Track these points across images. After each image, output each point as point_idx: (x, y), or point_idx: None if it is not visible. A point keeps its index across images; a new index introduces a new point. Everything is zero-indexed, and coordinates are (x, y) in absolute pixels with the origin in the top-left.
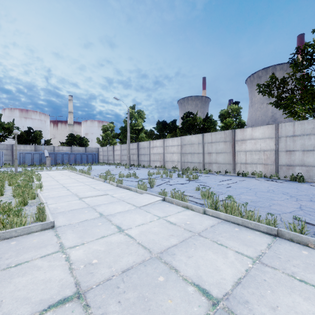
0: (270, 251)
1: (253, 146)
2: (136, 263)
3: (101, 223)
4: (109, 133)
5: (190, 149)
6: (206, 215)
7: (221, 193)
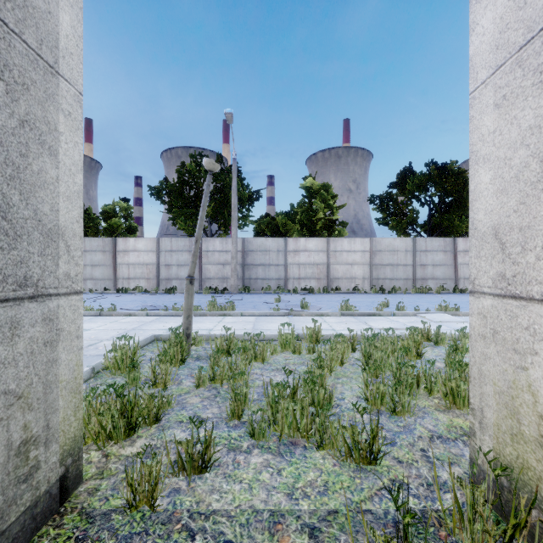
0: (89, 319)
1: (136, 259)
2: None
3: None
4: None
5: None
6: None
7: None
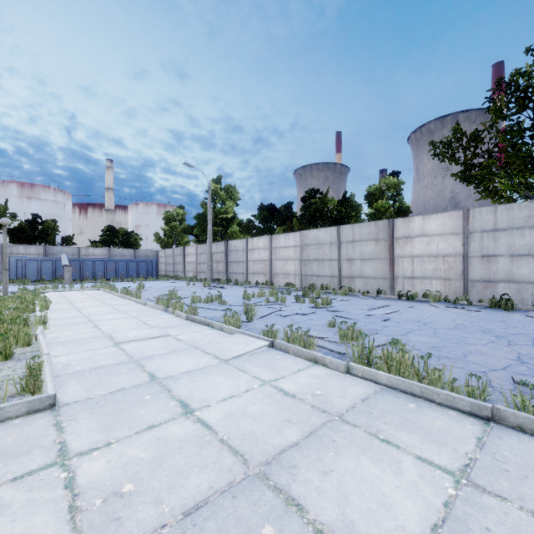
0: (485, 454)
1: (425, 248)
2: (215, 491)
3: (150, 396)
4: (176, 224)
5: (316, 253)
6: (351, 376)
7: (375, 332)
